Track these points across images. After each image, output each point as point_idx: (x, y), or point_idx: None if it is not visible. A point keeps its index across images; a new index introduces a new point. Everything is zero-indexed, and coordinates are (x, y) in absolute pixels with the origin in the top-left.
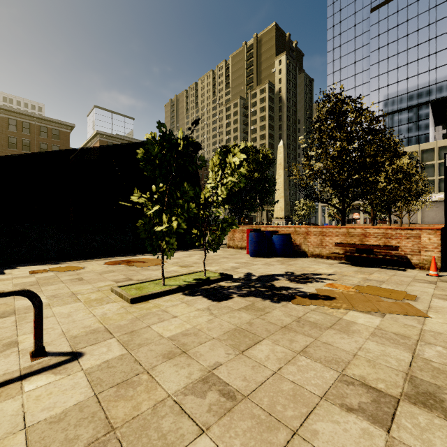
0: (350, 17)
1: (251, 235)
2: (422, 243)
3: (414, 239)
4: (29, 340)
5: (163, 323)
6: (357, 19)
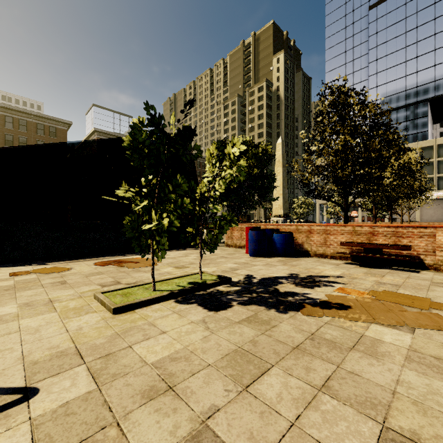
0: (348, 14)
1: (250, 233)
2: (437, 242)
3: (428, 238)
4: None
5: (148, 341)
6: (355, 16)
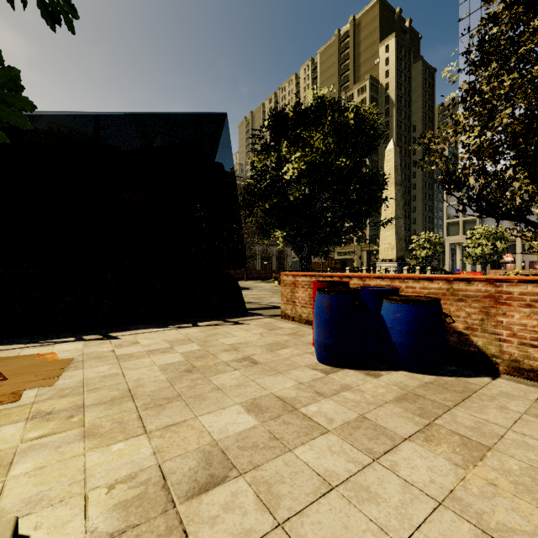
0: None
1: (318, 300)
2: None
3: None
4: None
5: None
6: None
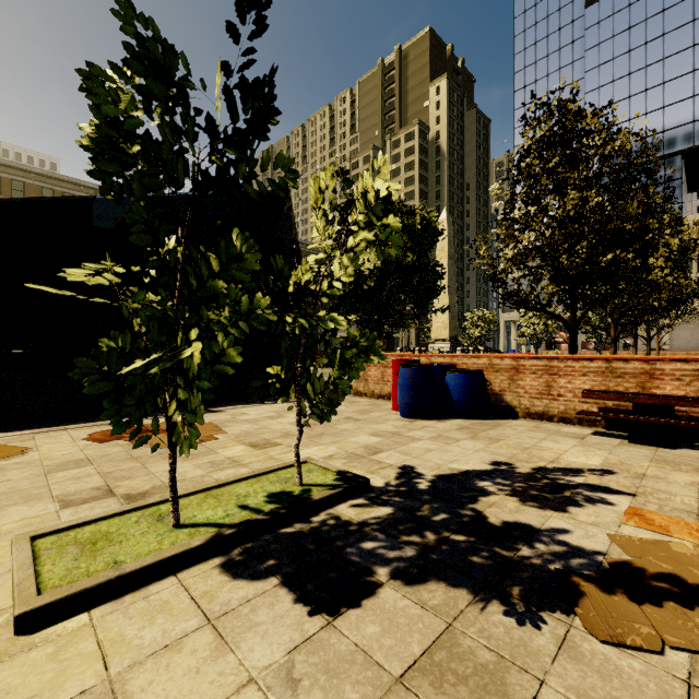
0: (551, 15)
1: (402, 372)
2: None
3: None
4: None
5: None
6: (563, 18)
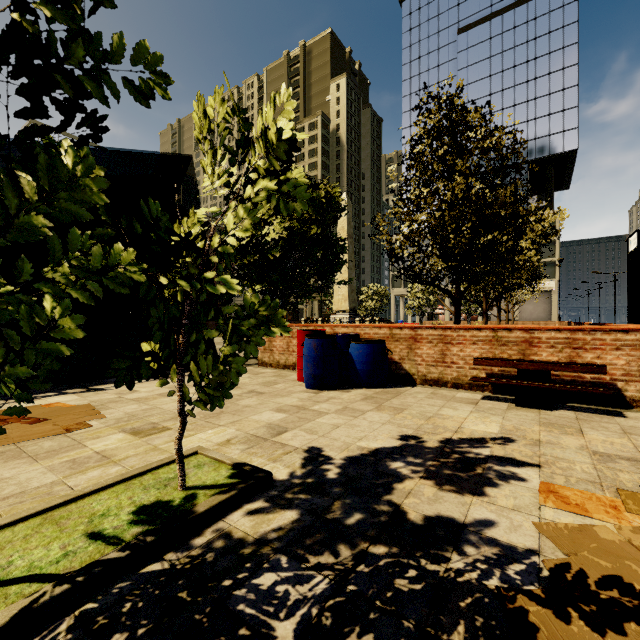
0: (432, 36)
1: (308, 343)
2: None
3: (631, 351)
4: None
5: None
6: (440, 40)
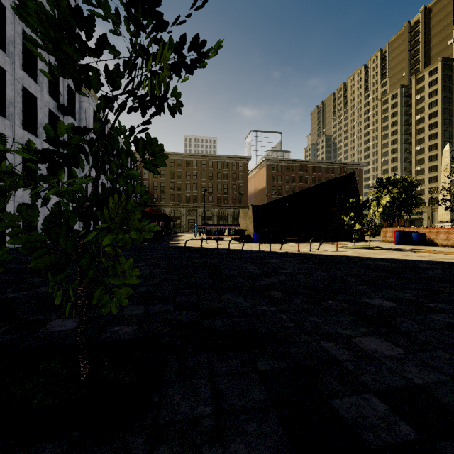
0: None
1: (396, 233)
2: None
3: None
4: (331, 250)
5: (360, 251)
6: None
